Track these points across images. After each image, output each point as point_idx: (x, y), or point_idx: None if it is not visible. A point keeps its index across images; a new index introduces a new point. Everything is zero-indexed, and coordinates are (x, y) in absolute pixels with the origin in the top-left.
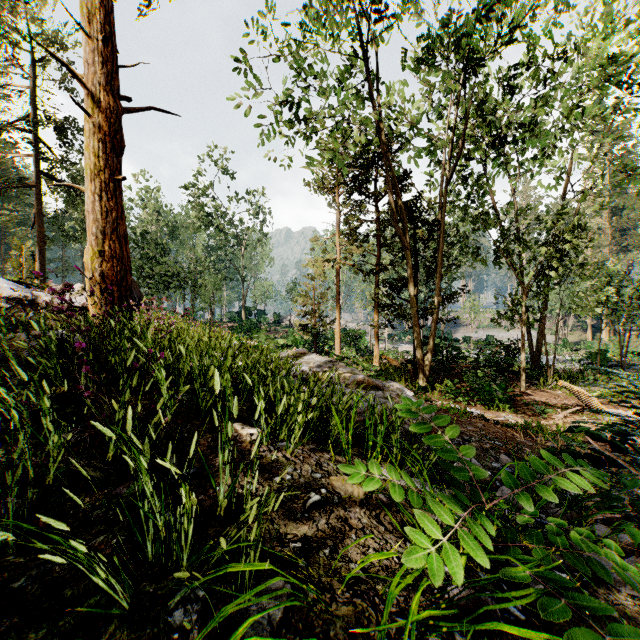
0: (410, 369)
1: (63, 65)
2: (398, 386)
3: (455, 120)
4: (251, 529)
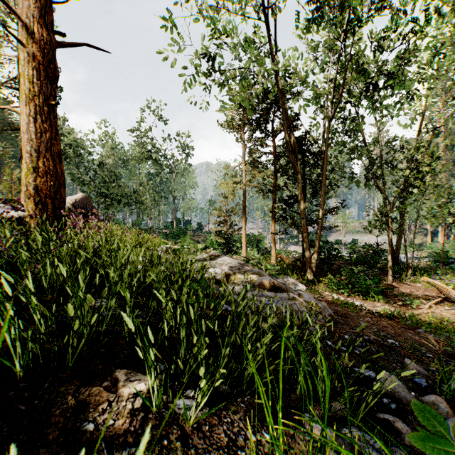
0: (299, 265)
1: None
2: (293, 281)
3: (336, 72)
4: None
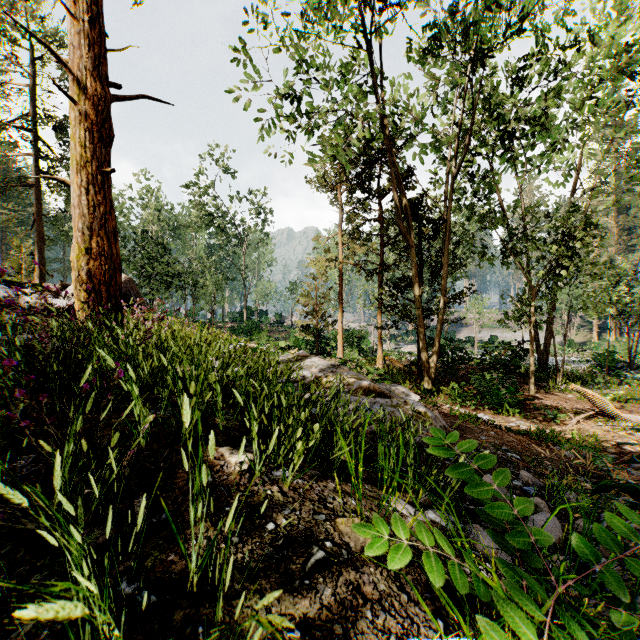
0: (414, 371)
1: (46, 47)
2: (403, 390)
3: (461, 115)
4: (233, 609)
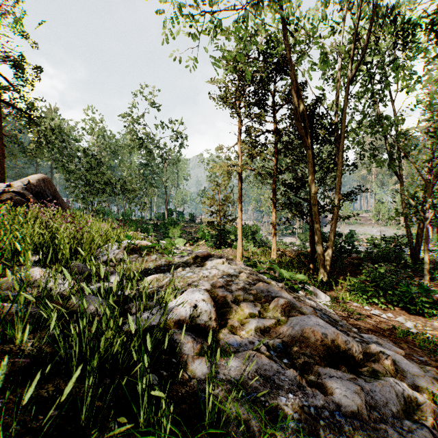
0: (303, 261)
1: None
2: (312, 289)
3: (358, 20)
4: None
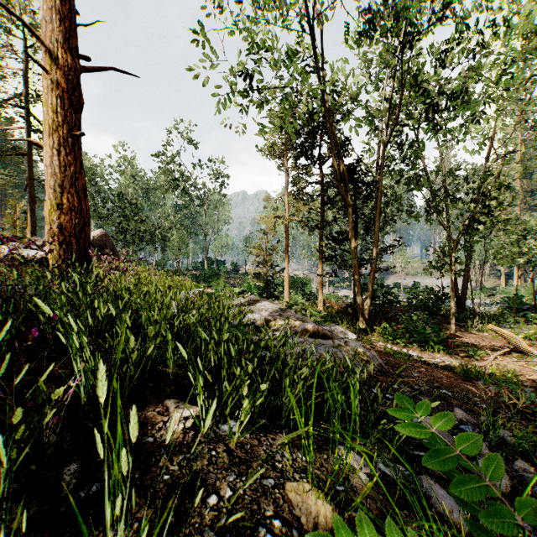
0: (350, 312)
1: (19, 21)
2: (342, 329)
3: (392, 91)
4: None
